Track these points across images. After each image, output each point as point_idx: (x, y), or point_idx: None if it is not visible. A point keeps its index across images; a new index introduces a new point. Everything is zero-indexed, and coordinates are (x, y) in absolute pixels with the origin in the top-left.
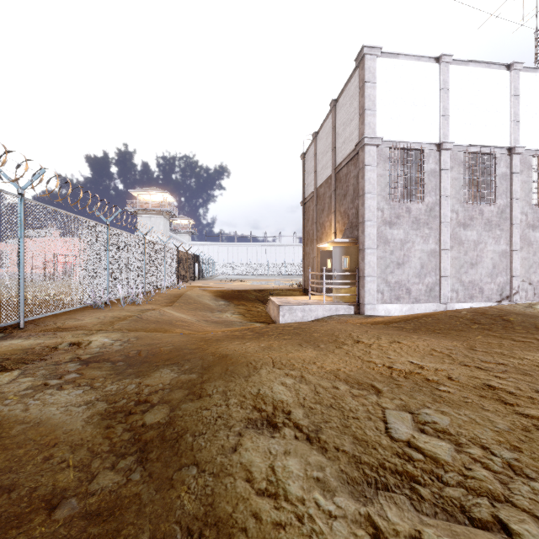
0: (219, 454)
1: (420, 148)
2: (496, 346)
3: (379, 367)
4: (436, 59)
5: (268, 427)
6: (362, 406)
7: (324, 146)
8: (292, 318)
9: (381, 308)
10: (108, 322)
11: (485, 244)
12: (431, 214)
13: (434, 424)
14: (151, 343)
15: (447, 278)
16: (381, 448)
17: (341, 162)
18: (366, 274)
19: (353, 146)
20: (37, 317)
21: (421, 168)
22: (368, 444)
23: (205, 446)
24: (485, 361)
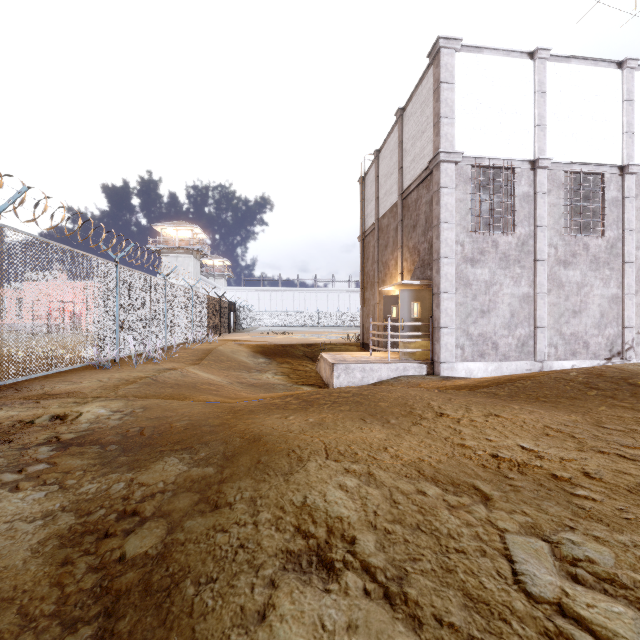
0: (235, 626)
1: (510, 166)
2: (632, 422)
3: (478, 456)
4: (530, 54)
5: (319, 569)
6: (467, 527)
7: (388, 166)
8: (349, 380)
9: (461, 367)
10: (111, 386)
11: (591, 287)
12: (524, 249)
13: (590, 563)
14: (161, 416)
15: (544, 329)
16: (515, 620)
17: (410, 185)
18: (442, 325)
19: (425, 164)
20: (19, 380)
21: (511, 191)
22: (491, 610)
23: (214, 609)
24: (626, 446)
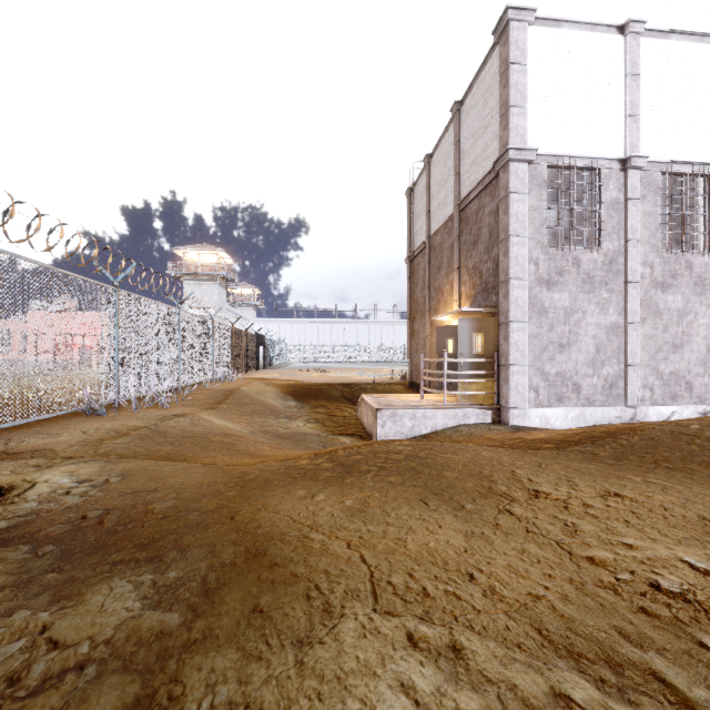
0: None
1: (595, 166)
2: None
3: (625, 584)
4: (620, 28)
5: None
6: None
7: (442, 173)
8: (397, 429)
9: (535, 414)
10: (94, 440)
11: (695, 315)
12: (612, 268)
13: None
14: (140, 490)
15: (637, 367)
16: None
17: (469, 192)
18: (512, 362)
19: (488, 166)
20: None
21: (596, 196)
22: None
23: None
24: None
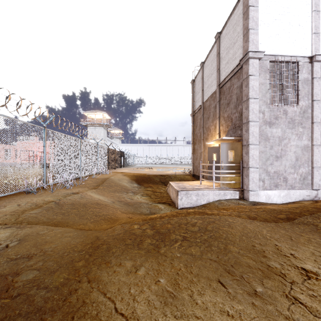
0: None
1: (295, 61)
2: None
3: None
4: None
5: None
6: None
7: (209, 70)
8: (188, 201)
9: (263, 194)
10: (20, 211)
11: None
12: (304, 115)
13: None
14: (22, 257)
15: (318, 168)
16: None
17: (225, 78)
18: (250, 166)
19: (236, 63)
20: None
21: (296, 77)
22: None
23: None
24: None
